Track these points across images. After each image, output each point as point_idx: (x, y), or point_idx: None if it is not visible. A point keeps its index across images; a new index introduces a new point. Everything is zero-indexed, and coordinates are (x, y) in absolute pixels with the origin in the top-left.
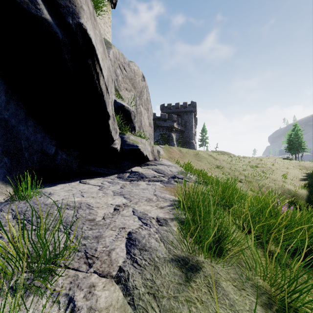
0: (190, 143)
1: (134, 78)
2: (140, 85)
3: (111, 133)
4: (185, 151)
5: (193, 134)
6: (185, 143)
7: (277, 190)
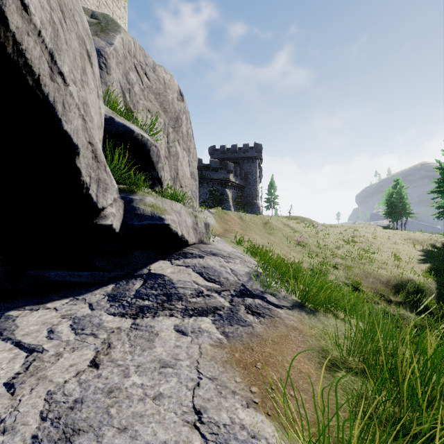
0: (252, 204)
1: (164, 92)
2: (174, 107)
3: (87, 192)
4: (248, 219)
5: (257, 192)
6: (246, 204)
7: (391, 281)
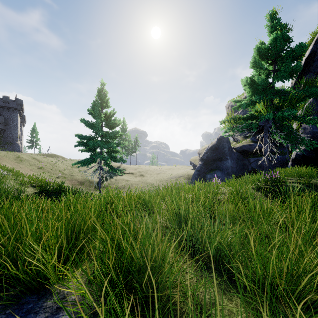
0: (13, 143)
1: None
2: None
3: None
4: (2, 154)
5: (18, 135)
6: (6, 143)
7: (82, 180)
